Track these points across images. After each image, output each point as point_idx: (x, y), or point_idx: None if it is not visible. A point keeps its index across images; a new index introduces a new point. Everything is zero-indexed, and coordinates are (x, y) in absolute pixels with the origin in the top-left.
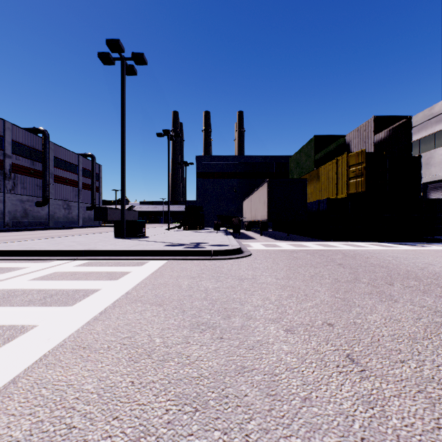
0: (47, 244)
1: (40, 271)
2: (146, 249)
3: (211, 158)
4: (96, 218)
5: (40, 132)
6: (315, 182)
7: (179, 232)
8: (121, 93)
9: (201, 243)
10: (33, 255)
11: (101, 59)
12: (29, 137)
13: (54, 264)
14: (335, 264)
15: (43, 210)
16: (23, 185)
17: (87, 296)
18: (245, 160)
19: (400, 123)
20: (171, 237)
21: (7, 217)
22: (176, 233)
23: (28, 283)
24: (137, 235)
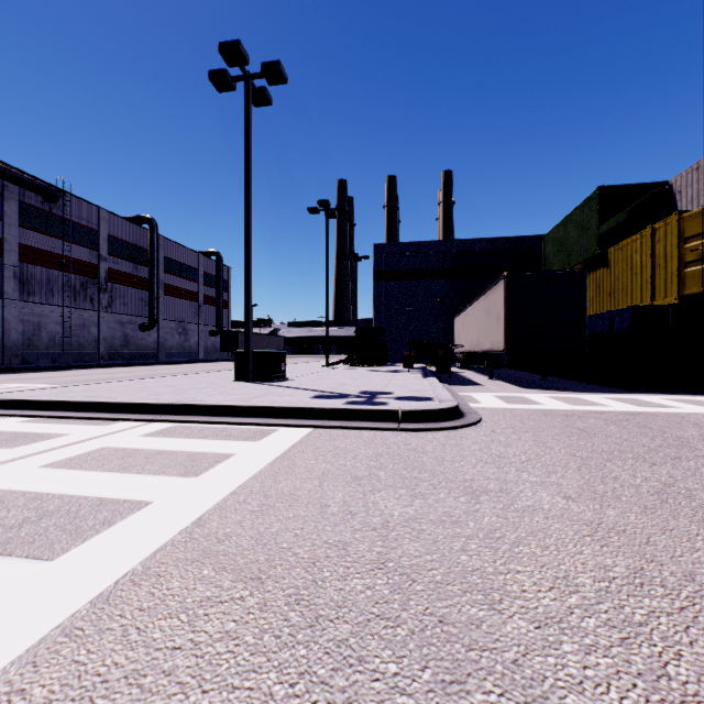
0: (126, 389)
1: (77, 445)
2: (275, 405)
3: (399, 246)
4: (222, 348)
5: (145, 222)
6: (599, 278)
7: (344, 371)
8: (245, 135)
9: (379, 393)
10: (92, 411)
11: (214, 82)
12: (131, 229)
13: (113, 430)
14: (697, 454)
15: (149, 337)
16: (124, 300)
17: (108, 525)
18: (457, 247)
19: None
20: (328, 381)
21: (103, 347)
22: (338, 373)
23: (32, 474)
24: (271, 377)
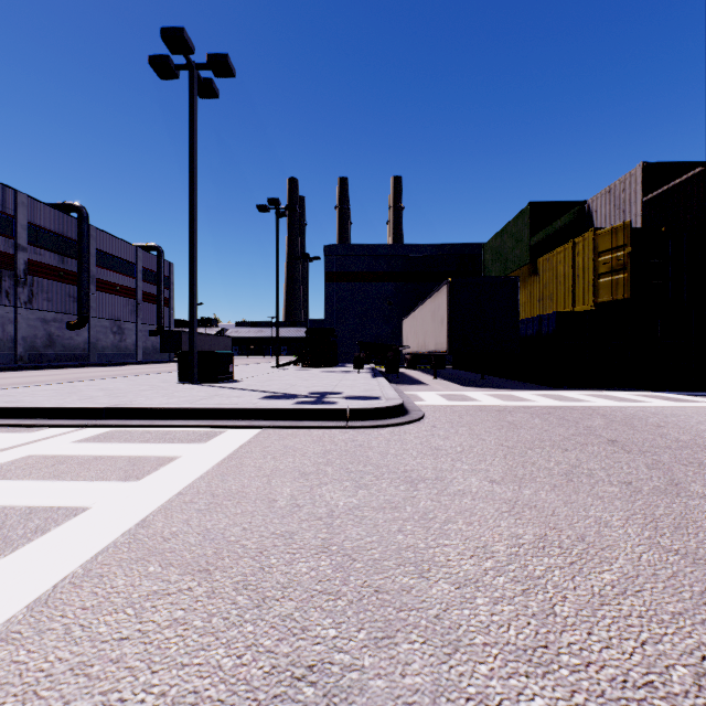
0: (53, 393)
1: None
2: (223, 406)
3: (349, 248)
4: (164, 348)
5: (74, 210)
6: (530, 285)
7: (295, 372)
8: (190, 127)
9: (329, 393)
10: (12, 417)
11: (155, 68)
12: (56, 217)
13: (40, 437)
14: (601, 440)
15: (79, 336)
16: (47, 295)
17: (41, 533)
18: (406, 251)
19: (688, 176)
20: (278, 382)
21: (21, 347)
22: (288, 374)
23: None
24: (218, 378)
